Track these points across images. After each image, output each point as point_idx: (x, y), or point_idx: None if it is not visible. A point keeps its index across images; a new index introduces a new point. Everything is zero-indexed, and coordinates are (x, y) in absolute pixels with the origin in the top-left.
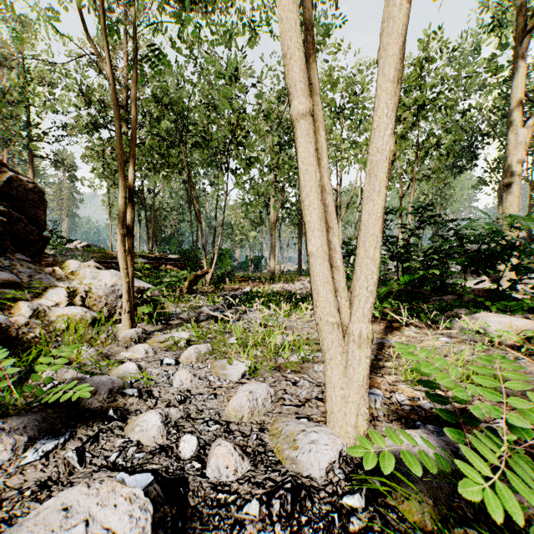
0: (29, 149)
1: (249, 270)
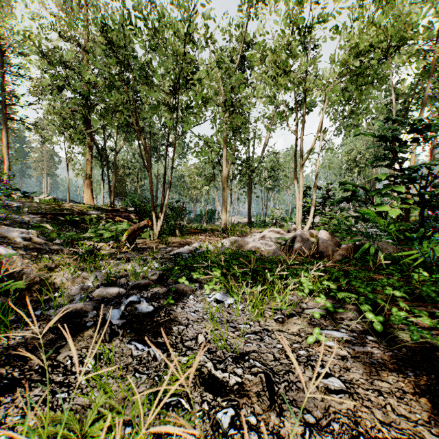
0: (3, 112)
1: (202, 222)
